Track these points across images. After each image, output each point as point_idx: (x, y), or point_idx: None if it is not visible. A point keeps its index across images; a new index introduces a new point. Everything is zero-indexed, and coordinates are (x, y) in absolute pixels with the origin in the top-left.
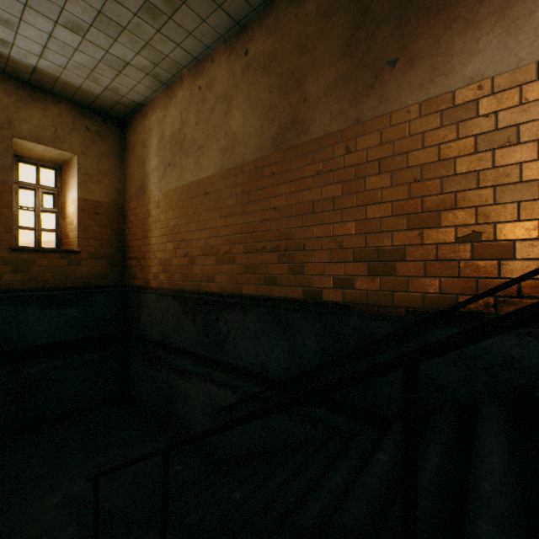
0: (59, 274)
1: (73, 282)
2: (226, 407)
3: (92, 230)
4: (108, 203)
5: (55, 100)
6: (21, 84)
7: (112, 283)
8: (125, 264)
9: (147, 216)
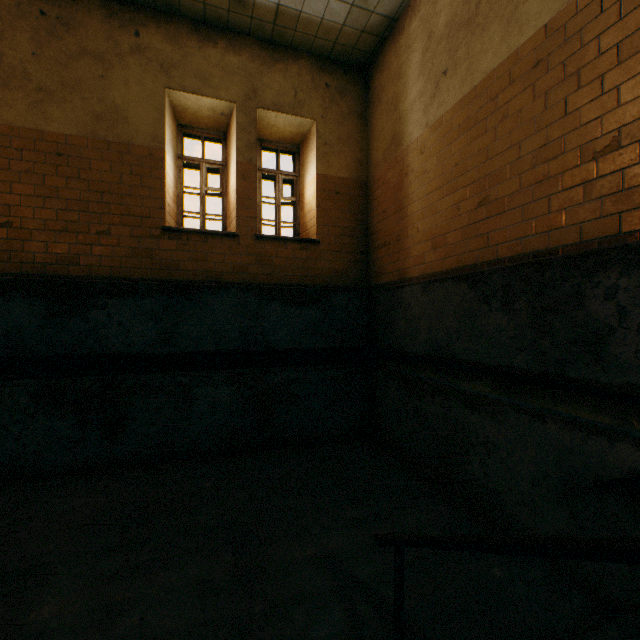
0: (298, 269)
1: (312, 280)
2: (624, 480)
3: (331, 215)
4: (348, 179)
5: (294, 57)
6: (264, 46)
7: (353, 284)
8: (367, 260)
9: (403, 176)
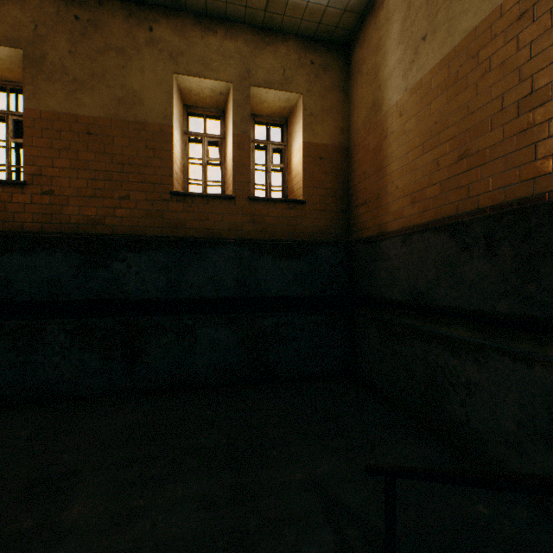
0: (286, 227)
1: (298, 236)
2: None
3: (315, 178)
4: (331, 146)
5: (283, 40)
6: (256, 31)
7: (335, 239)
8: (348, 218)
9: (382, 139)
